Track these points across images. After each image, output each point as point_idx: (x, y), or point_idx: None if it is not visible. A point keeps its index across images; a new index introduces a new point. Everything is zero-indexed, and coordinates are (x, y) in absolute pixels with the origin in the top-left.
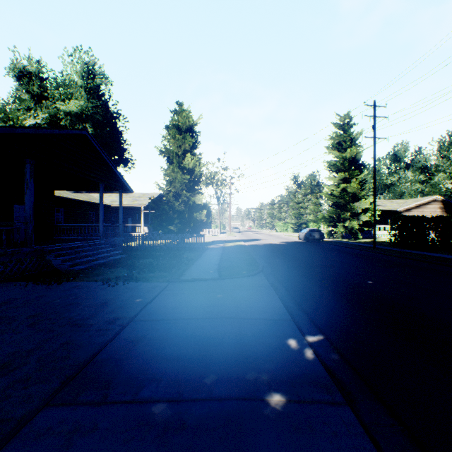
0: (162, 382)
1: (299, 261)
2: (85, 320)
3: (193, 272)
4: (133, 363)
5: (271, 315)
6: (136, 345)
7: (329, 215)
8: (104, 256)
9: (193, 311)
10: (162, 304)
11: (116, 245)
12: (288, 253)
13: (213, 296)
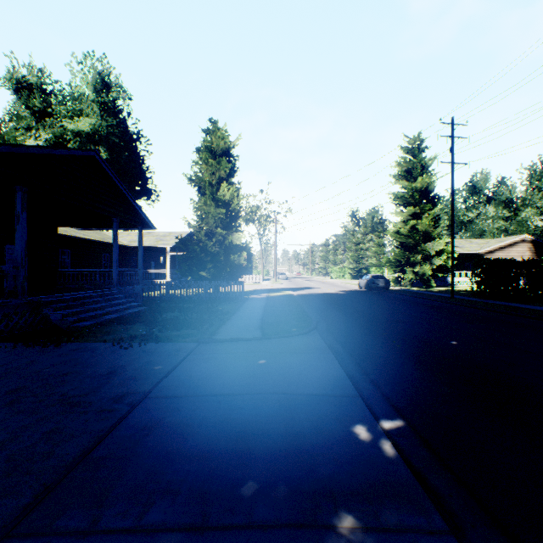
0: (180, 496)
1: (362, 315)
2: (82, 397)
3: (229, 330)
4: (142, 463)
5: (331, 389)
6: (148, 434)
7: (396, 258)
8: (117, 308)
9: (228, 383)
10: (188, 373)
11: (135, 295)
12: (347, 304)
13: (254, 362)
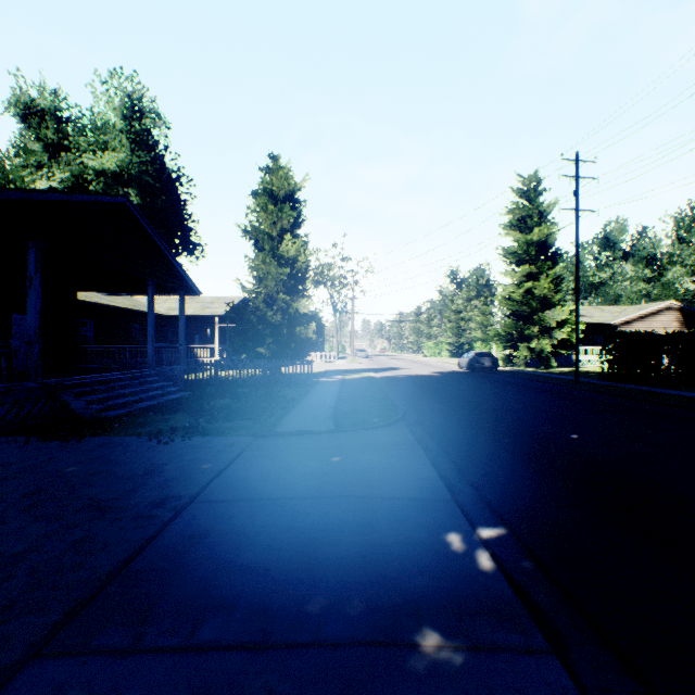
0: (237, 612)
1: (461, 403)
2: (115, 501)
3: (295, 421)
4: (190, 576)
5: (419, 491)
6: (197, 543)
7: (506, 330)
8: (154, 394)
9: (293, 484)
10: (243, 472)
11: (175, 377)
12: (443, 389)
13: (325, 459)
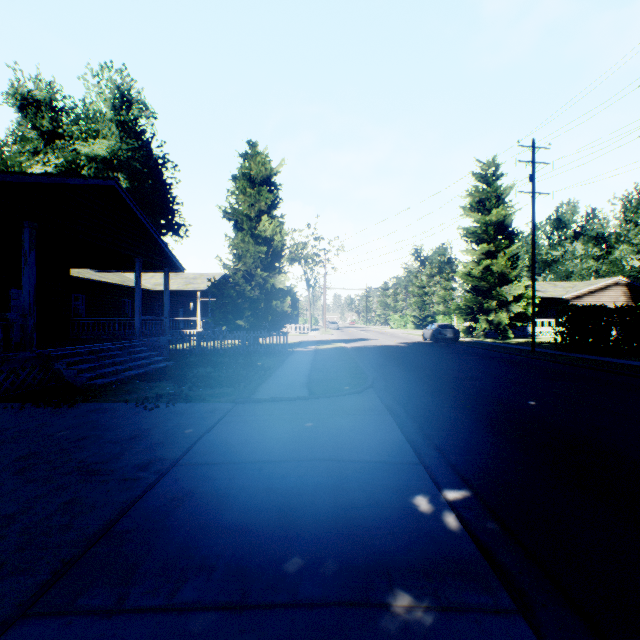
0: (217, 572)
1: (426, 371)
2: (103, 465)
3: (271, 388)
4: (172, 537)
5: (388, 455)
6: (179, 505)
7: (466, 304)
8: (141, 363)
9: (270, 448)
10: (223, 437)
11: (160, 347)
12: (409, 359)
13: (300, 425)
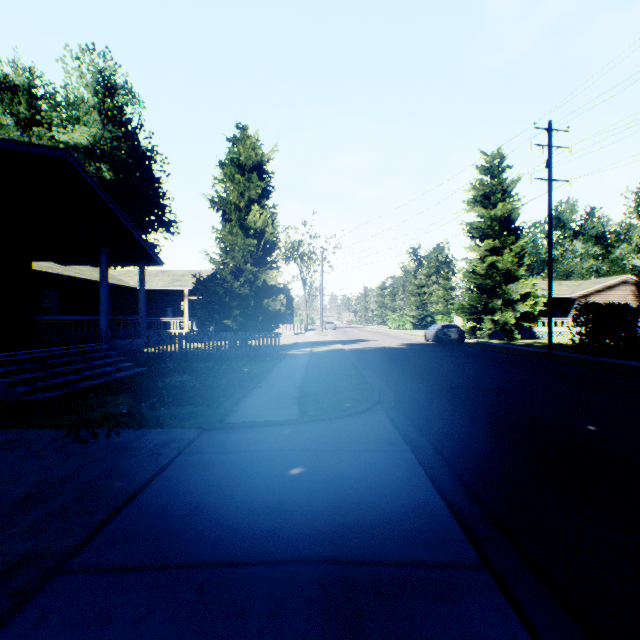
0: None
1: (439, 380)
2: None
3: (253, 406)
4: None
5: (425, 543)
6: None
7: (470, 303)
8: (101, 371)
9: (230, 528)
10: (164, 498)
11: (134, 351)
12: (415, 363)
13: (284, 472)
